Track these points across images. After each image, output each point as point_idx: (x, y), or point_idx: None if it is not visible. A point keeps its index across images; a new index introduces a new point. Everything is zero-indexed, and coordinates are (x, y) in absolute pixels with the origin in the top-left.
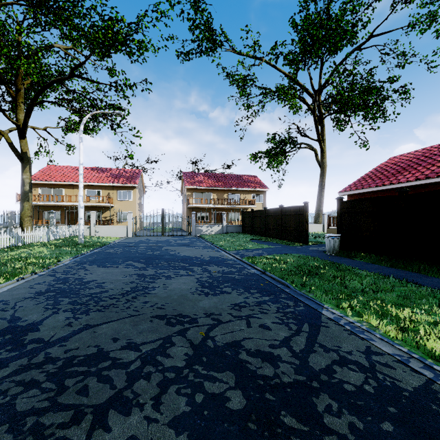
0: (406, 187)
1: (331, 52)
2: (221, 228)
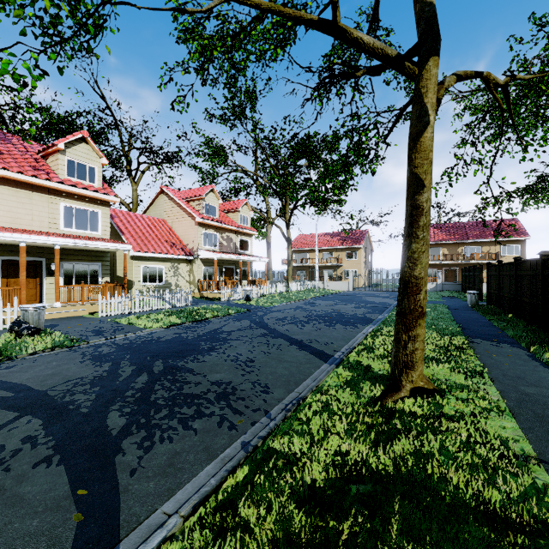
0: None
1: None
2: (435, 286)
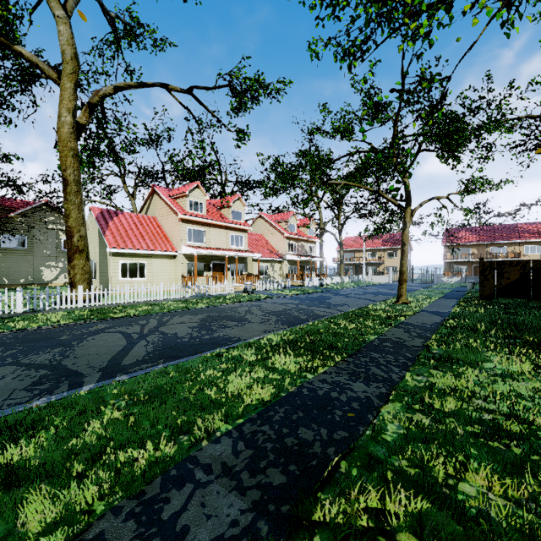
0: None
1: None
2: (460, 279)
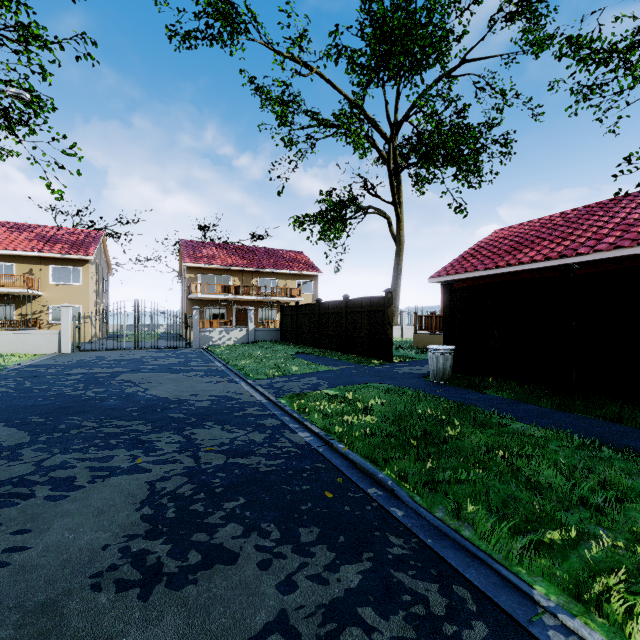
0: (529, 270)
1: (414, 71)
2: (246, 334)
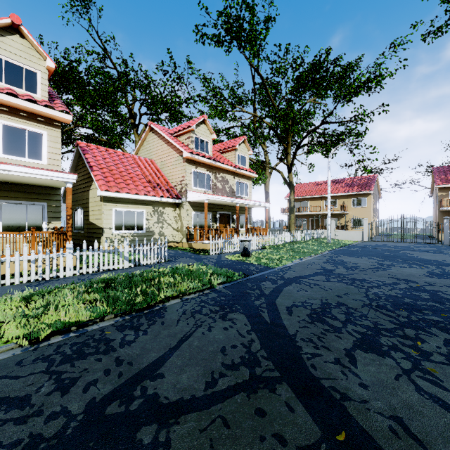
0: None
1: None
2: None
